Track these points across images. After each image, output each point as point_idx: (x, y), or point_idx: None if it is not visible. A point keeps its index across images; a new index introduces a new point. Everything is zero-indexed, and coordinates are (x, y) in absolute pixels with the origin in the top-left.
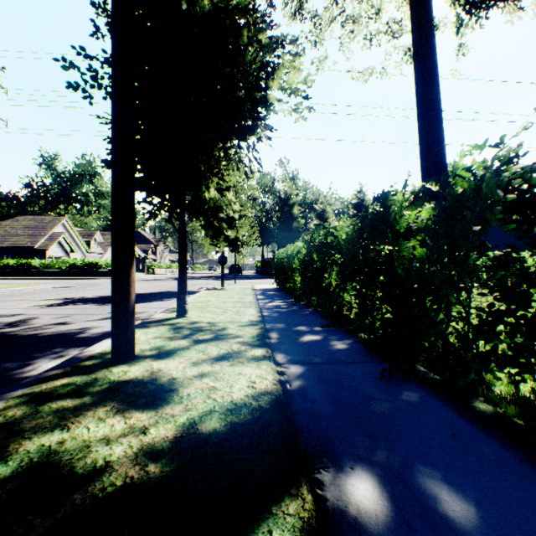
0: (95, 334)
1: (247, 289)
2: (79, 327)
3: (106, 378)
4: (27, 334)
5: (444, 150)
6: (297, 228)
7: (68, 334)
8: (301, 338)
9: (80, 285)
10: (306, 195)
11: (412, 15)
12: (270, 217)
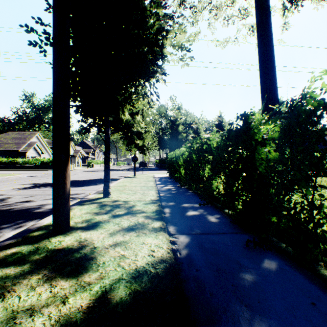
0: (48, 209)
1: (150, 177)
2: (38, 204)
3: (45, 248)
4: (2, 209)
5: (276, 88)
6: (181, 139)
7: (29, 209)
8: (185, 213)
9: (46, 174)
10: (187, 119)
11: (256, 2)
12: (165, 132)
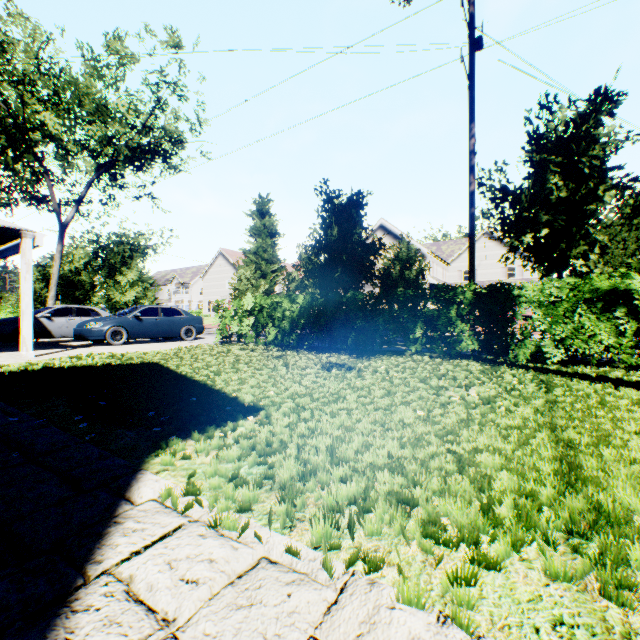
0: None
1: None
2: None
3: None
4: None
5: None
6: None
7: None
8: None
9: None
10: None
11: None
12: None
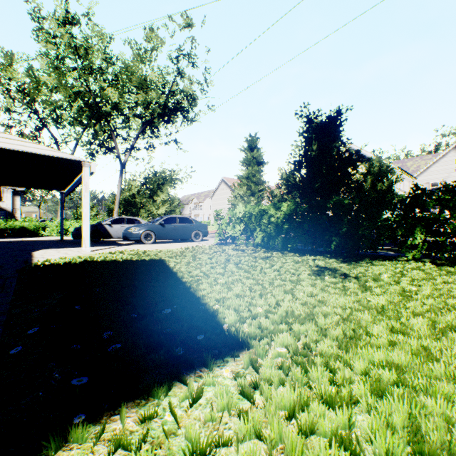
0: None
1: None
2: None
3: None
4: None
5: None
6: None
7: None
8: None
9: None
10: None
11: None
12: None
